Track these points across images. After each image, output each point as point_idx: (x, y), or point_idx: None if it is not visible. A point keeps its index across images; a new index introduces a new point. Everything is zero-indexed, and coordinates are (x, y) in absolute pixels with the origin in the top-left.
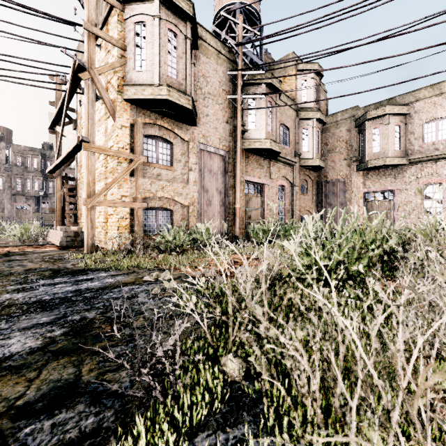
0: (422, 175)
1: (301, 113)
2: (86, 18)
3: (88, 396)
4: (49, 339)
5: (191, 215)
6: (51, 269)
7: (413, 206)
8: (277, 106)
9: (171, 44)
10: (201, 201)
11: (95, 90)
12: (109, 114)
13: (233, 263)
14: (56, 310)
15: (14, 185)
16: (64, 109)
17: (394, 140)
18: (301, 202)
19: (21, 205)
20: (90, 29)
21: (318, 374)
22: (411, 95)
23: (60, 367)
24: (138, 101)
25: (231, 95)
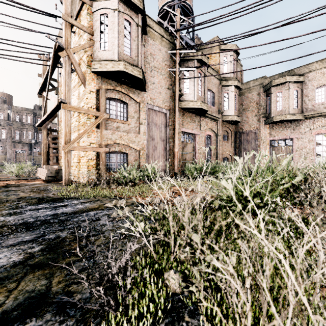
0: (314, 127)
1: (223, 81)
2: (64, 11)
3: (55, 306)
4: (29, 254)
5: (142, 157)
6: (37, 197)
7: (307, 150)
8: (205, 76)
9: (127, 30)
10: (149, 147)
11: (70, 65)
12: (81, 82)
13: (173, 195)
14: (37, 230)
15: (13, 135)
16: (48, 79)
17: (292, 101)
18: (223, 147)
19: (18, 150)
20: (67, 19)
21: (249, 296)
22: (306, 68)
23: (35, 279)
24: (102, 72)
25: (171, 68)
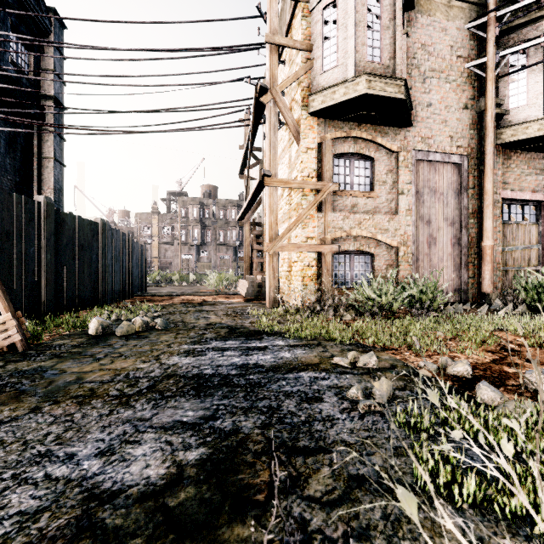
0: None
1: None
2: (267, 30)
3: None
4: (177, 467)
5: (403, 261)
6: (229, 326)
7: None
8: None
9: (372, 15)
10: (417, 239)
11: (277, 113)
12: (292, 139)
13: None
14: (209, 399)
15: (218, 236)
16: (249, 146)
17: None
18: None
19: (223, 255)
20: (271, 41)
21: None
22: None
23: None
24: (326, 110)
25: (474, 60)
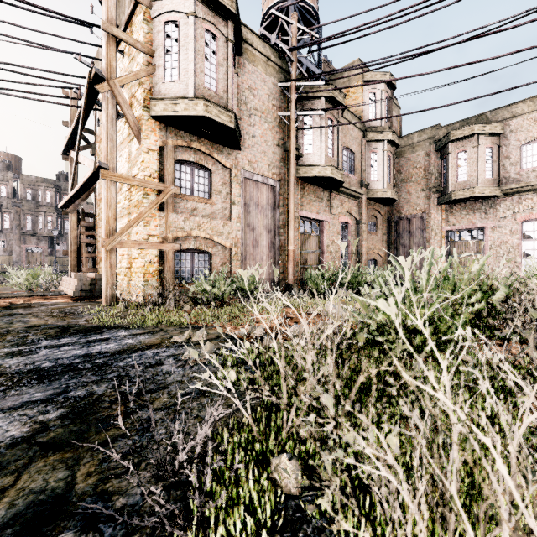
0: (520, 210)
1: (369, 133)
2: (104, 17)
3: (79, 519)
4: (40, 424)
5: (234, 259)
6: (59, 326)
7: (509, 248)
8: (339, 125)
9: (209, 49)
10: (245, 242)
11: (115, 106)
12: (133, 135)
13: (287, 323)
14: (56, 382)
15: (23, 223)
16: (79, 129)
17: (484, 166)
18: (369, 243)
19: (31, 247)
20: (109, 30)
21: (424, 508)
22: (506, 110)
23: (48, 469)
24: (168, 118)
25: (283, 111)
